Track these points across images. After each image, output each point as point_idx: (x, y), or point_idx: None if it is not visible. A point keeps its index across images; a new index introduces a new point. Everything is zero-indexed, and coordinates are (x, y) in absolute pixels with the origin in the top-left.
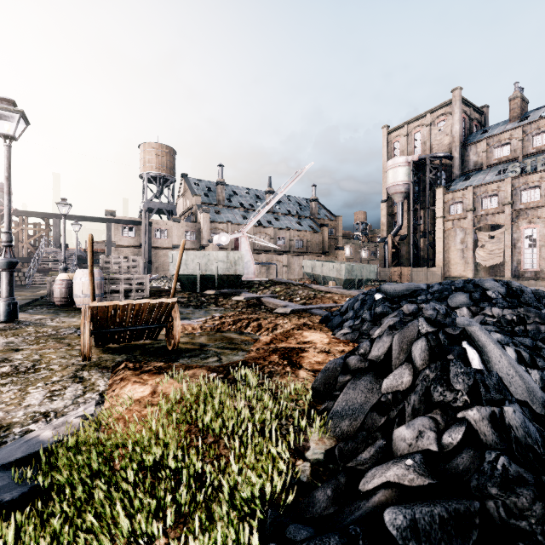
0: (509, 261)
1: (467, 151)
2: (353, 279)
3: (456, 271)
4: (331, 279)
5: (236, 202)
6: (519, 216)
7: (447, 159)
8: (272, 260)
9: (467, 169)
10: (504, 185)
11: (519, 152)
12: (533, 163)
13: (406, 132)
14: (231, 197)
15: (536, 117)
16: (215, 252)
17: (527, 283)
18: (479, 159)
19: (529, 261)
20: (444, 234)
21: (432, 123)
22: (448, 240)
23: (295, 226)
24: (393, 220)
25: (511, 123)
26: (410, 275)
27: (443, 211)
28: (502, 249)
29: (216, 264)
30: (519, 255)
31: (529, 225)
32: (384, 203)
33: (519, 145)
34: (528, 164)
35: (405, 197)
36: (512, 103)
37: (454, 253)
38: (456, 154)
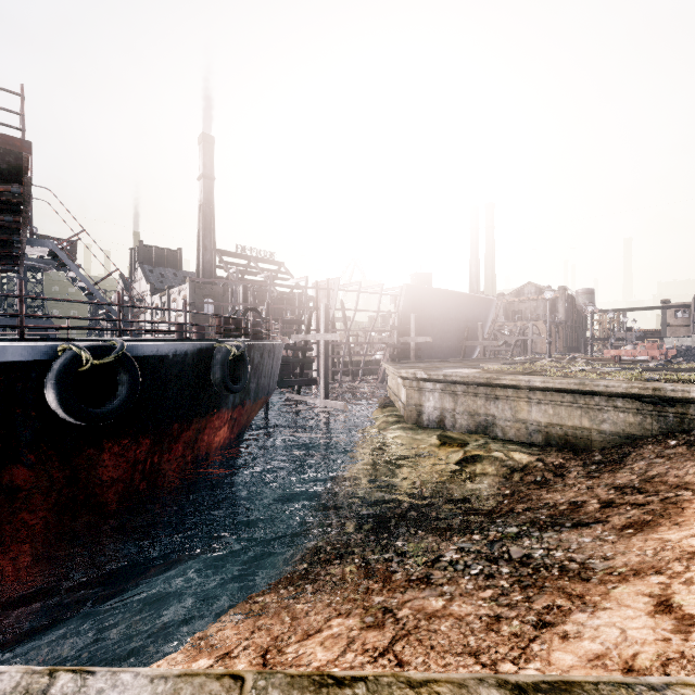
0: None
1: None
2: None
3: None
4: None
5: None
6: None
7: None
8: None
9: None
10: None
11: None
12: None
13: None
14: None
15: None
16: (685, 338)
17: None
18: None
19: None
20: None
21: None
22: None
23: None
24: None
25: None
26: None
27: None
28: None
29: (686, 343)
30: None
31: None
32: None
33: None
34: None
35: None
36: None
37: None
38: None
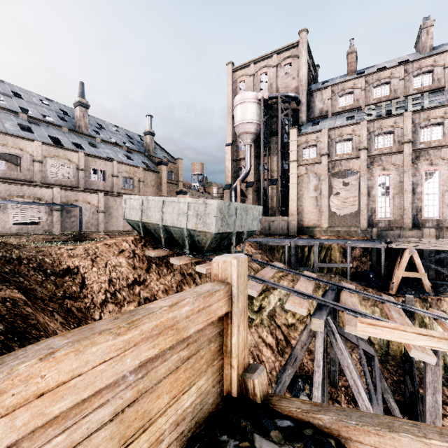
0: (365, 209)
1: (313, 97)
2: (229, 233)
3: (310, 220)
4: (183, 233)
5: (13, 104)
6: (373, 162)
7: (296, 102)
8: (74, 200)
9: (313, 116)
10: (359, 128)
11: (362, 101)
12: (387, 106)
13: (252, 71)
14: (4, 95)
15: (375, 71)
16: None
17: (393, 233)
18: (324, 106)
19: (382, 210)
20: (297, 180)
21: (278, 65)
22: (301, 187)
23: (121, 158)
24: (238, 165)
25: (349, 76)
26: (262, 225)
27: (297, 154)
28: (357, 197)
29: None
30: (374, 203)
31: (383, 172)
32: (229, 147)
33: (362, 94)
34: (383, 107)
35: (254, 139)
36: (350, 57)
37: (307, 201)
38: (303, 98)
